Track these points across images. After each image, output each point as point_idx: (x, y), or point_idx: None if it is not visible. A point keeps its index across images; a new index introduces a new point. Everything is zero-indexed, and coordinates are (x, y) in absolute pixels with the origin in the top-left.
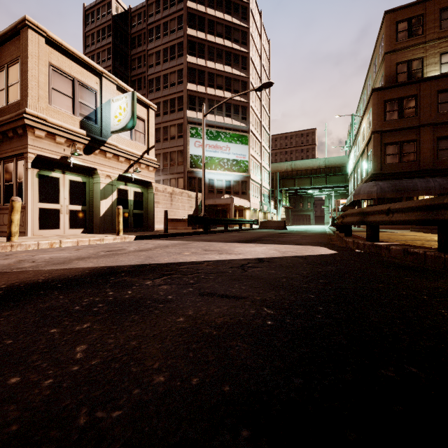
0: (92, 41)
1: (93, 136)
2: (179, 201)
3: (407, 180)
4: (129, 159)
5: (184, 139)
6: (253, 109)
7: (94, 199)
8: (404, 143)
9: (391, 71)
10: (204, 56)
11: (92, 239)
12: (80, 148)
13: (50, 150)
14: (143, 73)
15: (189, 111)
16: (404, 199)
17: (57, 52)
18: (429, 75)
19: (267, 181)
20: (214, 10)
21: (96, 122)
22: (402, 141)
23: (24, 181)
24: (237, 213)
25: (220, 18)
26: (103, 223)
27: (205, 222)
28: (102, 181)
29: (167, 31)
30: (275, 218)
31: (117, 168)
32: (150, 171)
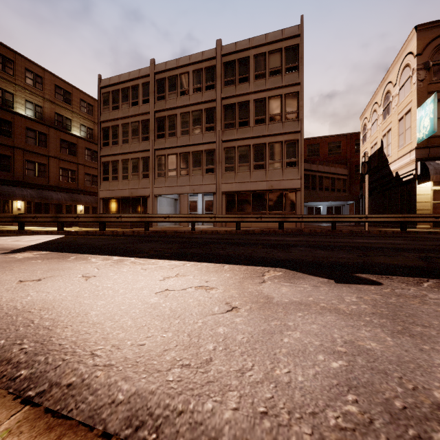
0: None
1: None
2: None
3: (7, 187)
4: None
5: None
6: None
7: None
8: (2, 155)
9: None
10: None
11: None
12: None
13: None
14: None
15: None
16: (2, 201)
17: None
18: (18, 110)
19: None
20: None
21: None
22: (1, 154)
23: None
24: None
25: None
26: None
27: None
28: None
29: None
30: None
31: None
32: None
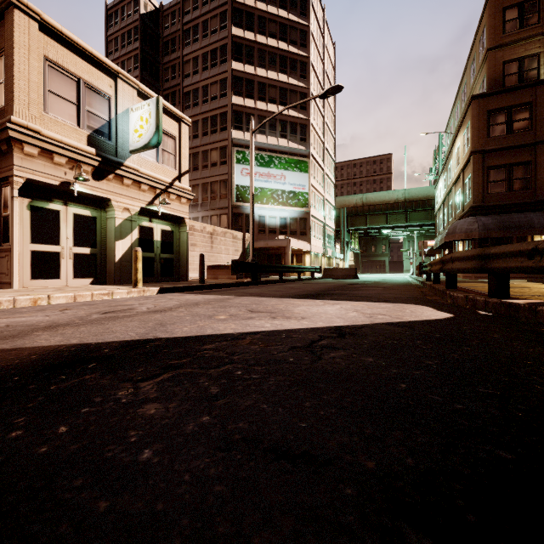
0: (116, 47)
1: (105, 156)
2: (222, 244)
3: (519, 214)
4: (154, 187)
5: (228, 166)
6: (314, 128)
7: (108, 239)
8: (514, 165)
9: (496, 72)
10: (253, 62)
11: (96, 292)
12: (88, 171)
13: (45, 173)
14: (178, 85)
15: (234, 131)
16: (515, 239)
17: (55, 43)
18: None
19: (331, 219)
20: (266, 4)
21: (109, 137)
22: (512, 164)
23: (10, 215)
24: (295, 258)
25: (274, 14)
26: (120, 271)
27: (253, 269)
28: (118, 216)
29: (207, 32)
30: (342, 264)
31: (138, 199)
32: (183, 203)
